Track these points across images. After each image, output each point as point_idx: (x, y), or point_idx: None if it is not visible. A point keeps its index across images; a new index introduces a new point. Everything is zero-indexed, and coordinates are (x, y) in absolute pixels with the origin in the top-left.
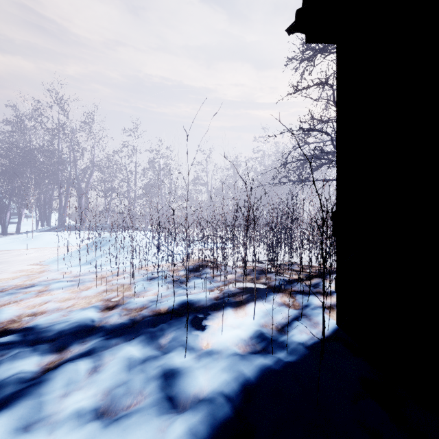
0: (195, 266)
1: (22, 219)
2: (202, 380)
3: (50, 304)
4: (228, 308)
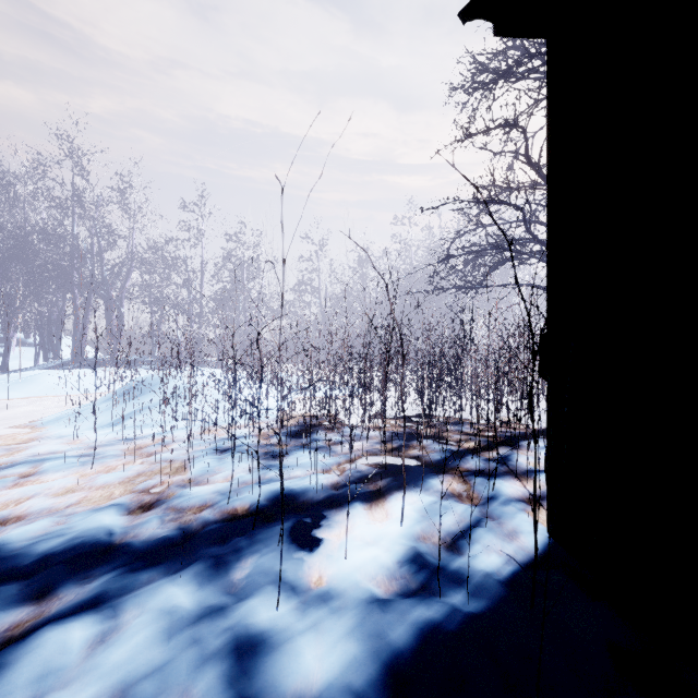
0: (299, 427)
1: (12, 348)
2: (310, 659)
3: (36, 500)
4: (355, 504)
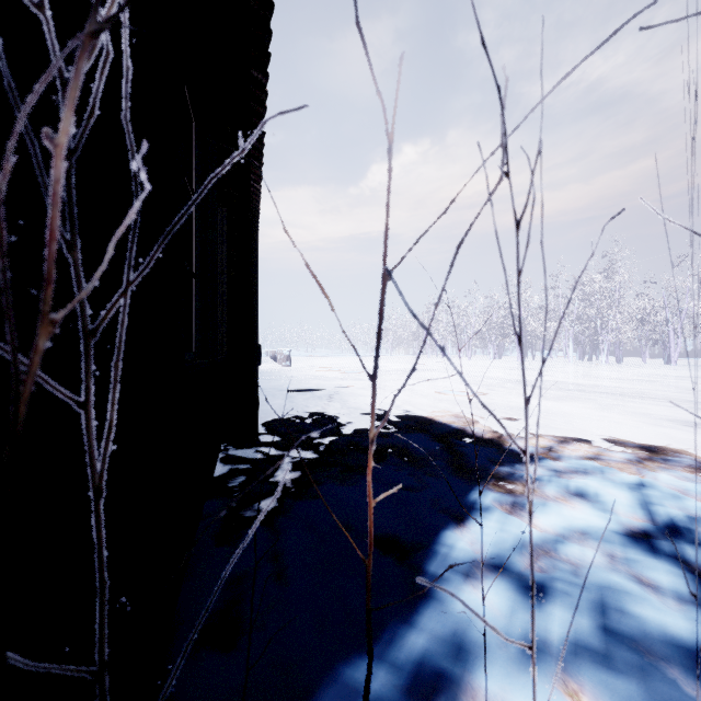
0: None
1: None
2: (489, 596)
3: None
4: None
